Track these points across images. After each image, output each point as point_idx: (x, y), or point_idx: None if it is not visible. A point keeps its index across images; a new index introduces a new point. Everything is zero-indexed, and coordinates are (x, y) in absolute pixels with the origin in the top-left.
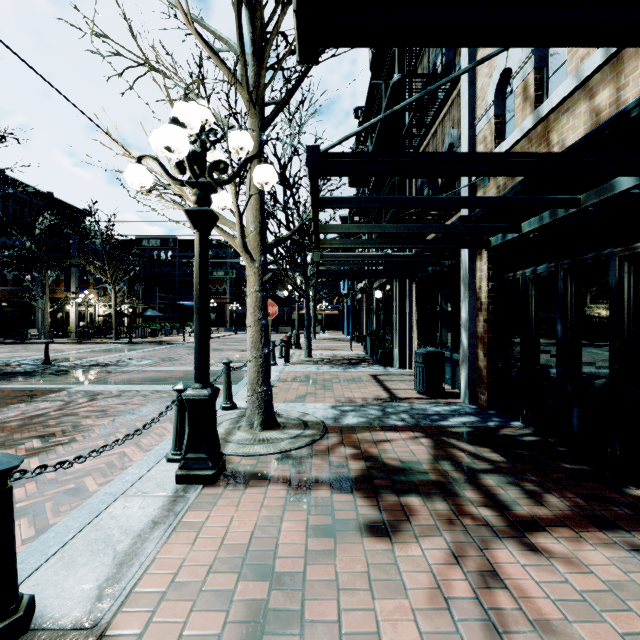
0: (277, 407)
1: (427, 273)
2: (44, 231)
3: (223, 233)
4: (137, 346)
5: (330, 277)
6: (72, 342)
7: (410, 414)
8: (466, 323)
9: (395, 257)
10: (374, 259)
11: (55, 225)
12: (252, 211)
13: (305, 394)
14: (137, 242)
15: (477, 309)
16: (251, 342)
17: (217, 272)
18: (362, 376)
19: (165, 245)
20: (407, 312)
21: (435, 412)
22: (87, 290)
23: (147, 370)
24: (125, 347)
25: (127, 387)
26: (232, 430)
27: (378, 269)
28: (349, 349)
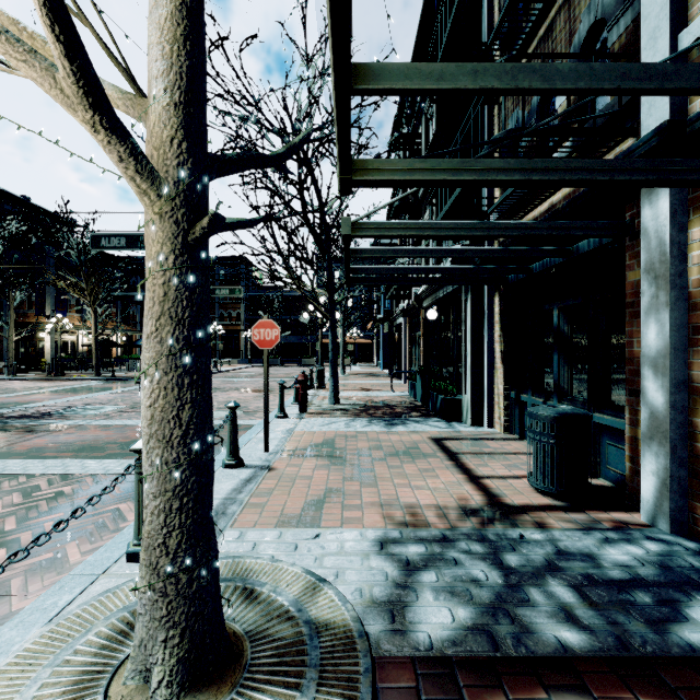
0: (257, 546)
1: (529, 273)
2: (7, 240)
3: (7, 44)
4: (117, 384)
5: (367, 283)
6: (39, 378)
7: (571, 581)
8: (663, 359)
9: (499, 228)
10: (458, 232)
11: (26, 234)
12: (160, 44)
13: (323, 493)
14: (93, 241)
15: (691, 329)
16: (148, 421)
17: (220, 290)
18: (419, 442)
19: (133, 245)
20: (485, 339)
21: (625, 571)
22: (66, 314)
23: (92, 426)
24: (100, 385)
25: (21, 466)
26: (82, 696)
27: (448, 267)
28: (389, 389)
